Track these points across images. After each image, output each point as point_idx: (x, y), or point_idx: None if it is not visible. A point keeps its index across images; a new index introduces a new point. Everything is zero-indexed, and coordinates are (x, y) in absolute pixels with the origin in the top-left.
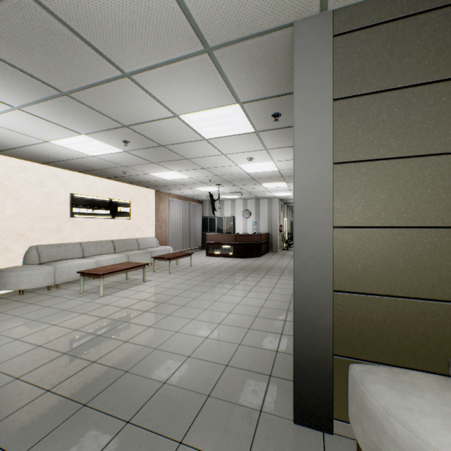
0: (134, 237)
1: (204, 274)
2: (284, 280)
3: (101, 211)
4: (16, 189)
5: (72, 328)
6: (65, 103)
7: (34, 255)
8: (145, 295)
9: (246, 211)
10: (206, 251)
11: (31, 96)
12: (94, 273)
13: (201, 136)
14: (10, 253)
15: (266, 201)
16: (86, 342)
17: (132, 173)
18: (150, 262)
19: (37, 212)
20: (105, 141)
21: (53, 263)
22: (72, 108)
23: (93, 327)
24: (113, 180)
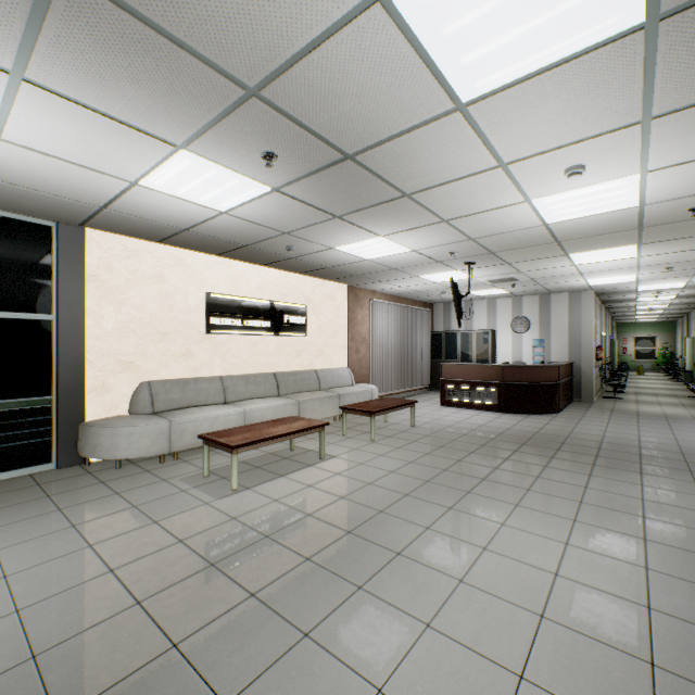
0: (313, 367)
1: (442, 450)
2: (662, 492)
3: (257, 322)
4: (119, 287)
5: (135, 591)
6: (83, 17)
7: (144, 398)
8: (316, 500)
9: (520, 319)
10: (439, 397)
11: (5, 10)
12: (223, 441)
13: (450, 94)
14: (110, 393)
15: (565, 299)
16: (131, 670)
17: (302, 248)
18: (338, 414)
19: (153, 325)
20: (228, 162)
21: (170, 414)
22: (112, 41)
23: (176, 599)
24: (276, 267)
